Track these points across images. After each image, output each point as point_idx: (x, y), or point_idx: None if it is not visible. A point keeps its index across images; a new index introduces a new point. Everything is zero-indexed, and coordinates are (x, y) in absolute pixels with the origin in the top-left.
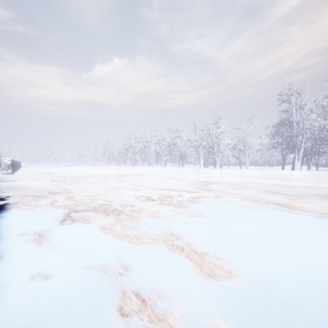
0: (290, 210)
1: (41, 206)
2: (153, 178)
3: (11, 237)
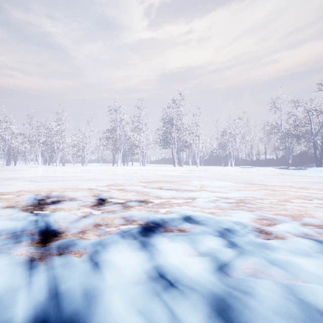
0: None
1: None
2: None
3: None
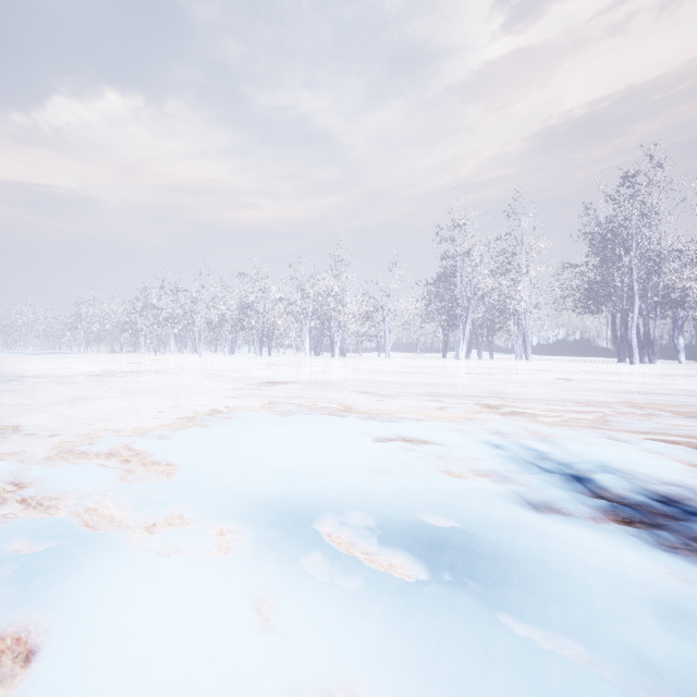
0: (345, 413)
1: None
2: (181, 378)
3: None
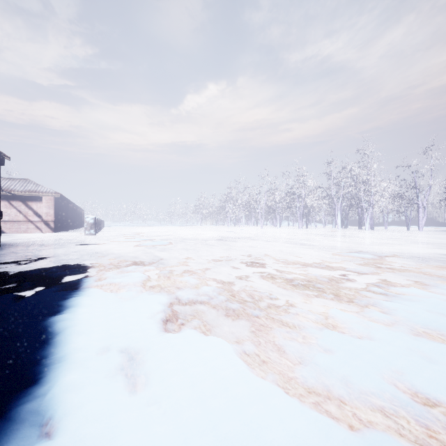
0: None
1: (128, 287)
2: (273, 244)
3: (81, 360)
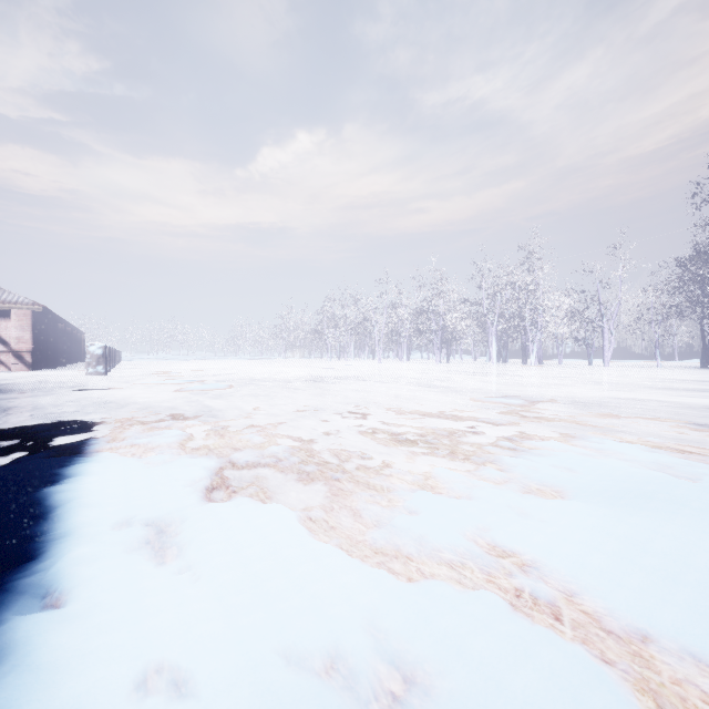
0: None
1: (159, 450)
2: (390, 387)
3: (92, 534)
